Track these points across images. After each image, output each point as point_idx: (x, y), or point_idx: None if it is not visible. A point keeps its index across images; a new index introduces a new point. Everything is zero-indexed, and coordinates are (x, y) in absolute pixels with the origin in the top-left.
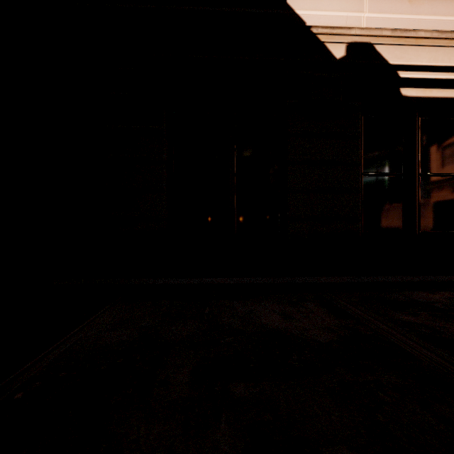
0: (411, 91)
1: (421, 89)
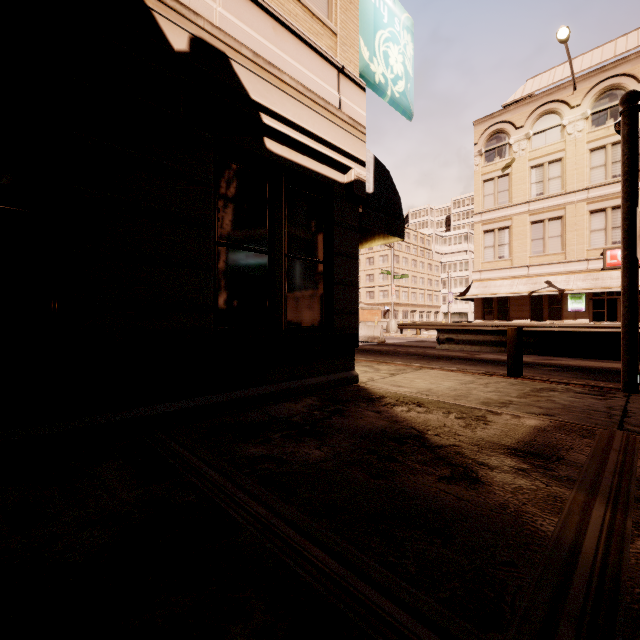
0: (276, 147)
1: (287, 148)
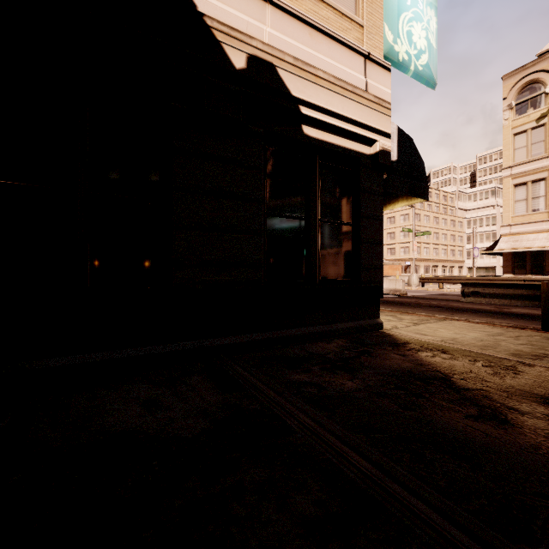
0: (312, 131)
1: (321, 131)
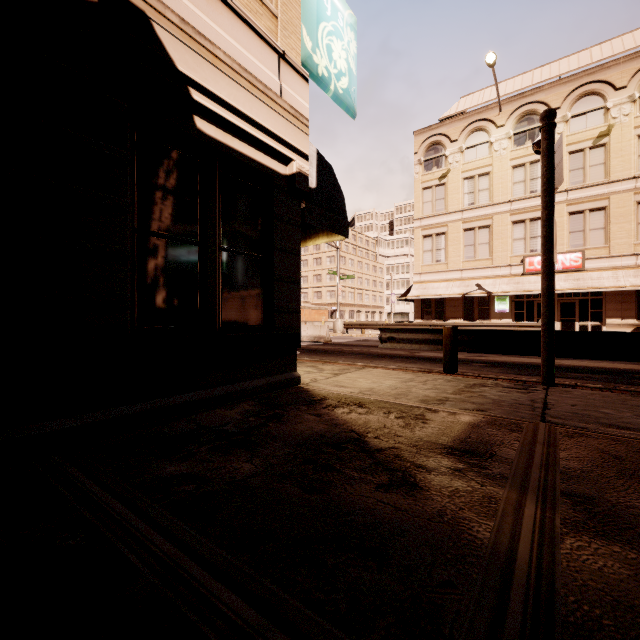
0: (208, 128)
1: (222, 131)
